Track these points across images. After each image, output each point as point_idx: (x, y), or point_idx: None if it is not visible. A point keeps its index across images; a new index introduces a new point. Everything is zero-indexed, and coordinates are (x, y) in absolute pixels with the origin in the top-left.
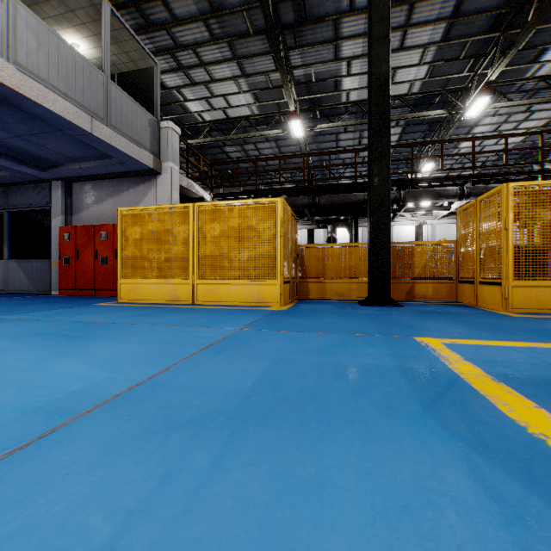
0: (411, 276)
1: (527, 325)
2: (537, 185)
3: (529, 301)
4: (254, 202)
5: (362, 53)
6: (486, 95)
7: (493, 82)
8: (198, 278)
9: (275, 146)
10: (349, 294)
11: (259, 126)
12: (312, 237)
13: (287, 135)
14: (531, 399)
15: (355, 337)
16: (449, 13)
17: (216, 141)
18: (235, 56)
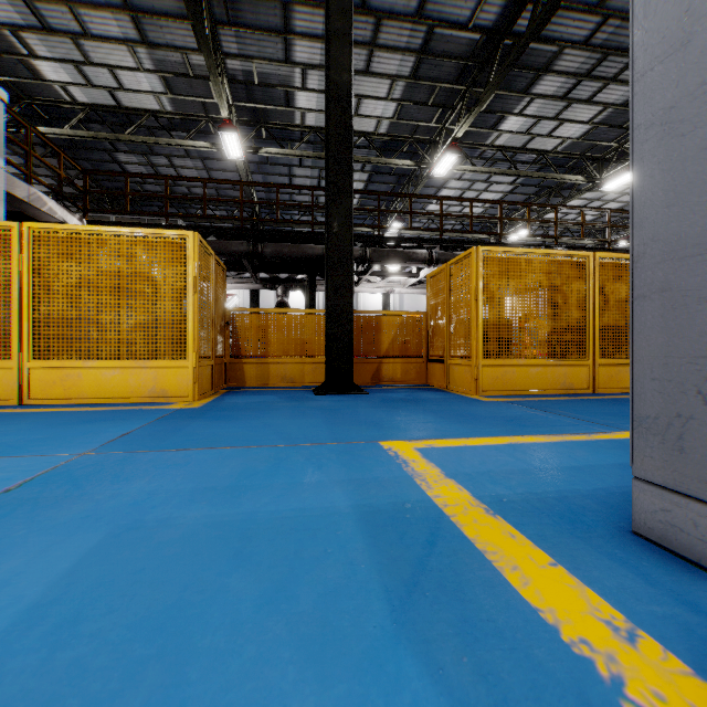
0: (377, 354)
1: (500, 411)
2: (505, 252)
3: (498, 382)
4: (147, 234)
5: (321, 64)
6: (454, 152)
7: (459, 141)
8: (34, 358)
9: (201, 167)
10: (301, 379)
11: (175, 131)
12: (257, 301)
13: (219, 154)
14: (543, 544)
15: (297, 450)
16: (419, 45)
17: (98, 139)
18: (127, 6)
